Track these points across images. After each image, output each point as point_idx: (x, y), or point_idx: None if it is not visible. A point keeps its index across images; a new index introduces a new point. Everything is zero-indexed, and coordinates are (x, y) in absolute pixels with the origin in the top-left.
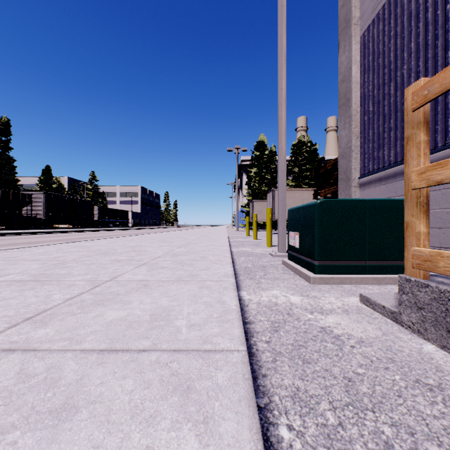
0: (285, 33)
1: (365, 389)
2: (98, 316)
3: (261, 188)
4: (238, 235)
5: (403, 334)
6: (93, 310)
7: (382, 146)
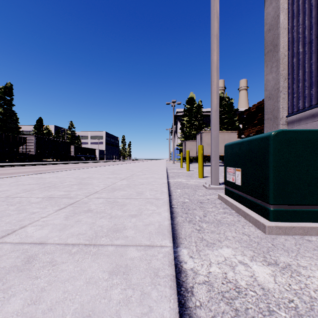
0: None
1: None
2: None
3: (191, 132)
4: (174, 167)
5: None
6: None
7: (316, 83)
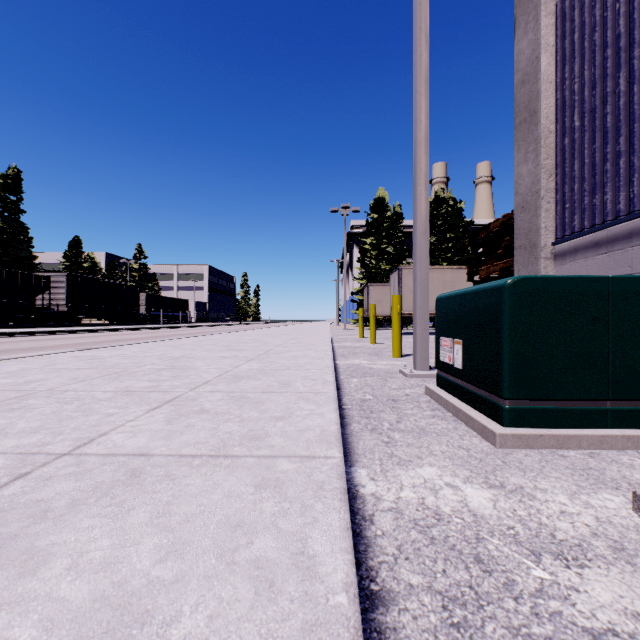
0: None
1: None
2: None
3: (380, 267)
4: (346, 336)
5: None
6: None
7: (602, 186)
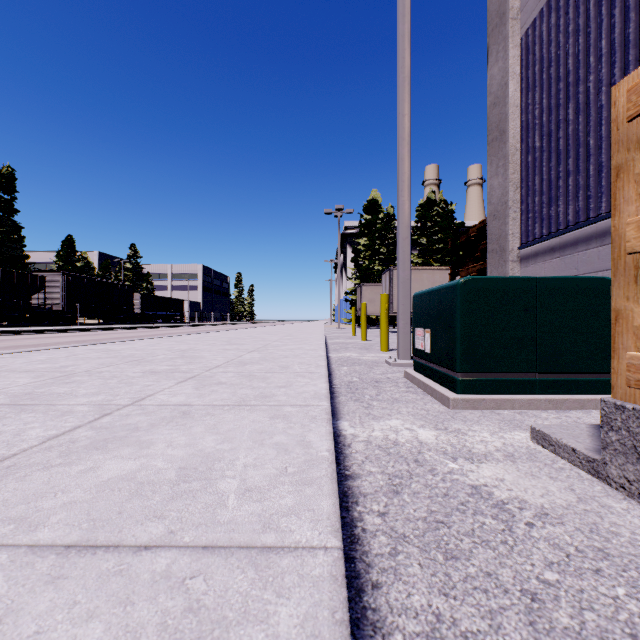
0: (408, 32)
1: (566, 620)
2: (87, 470)
3: (373, 267)
4: (339, 334)
5: (614, 500)
6: (84, 459)
7: (556, 200)
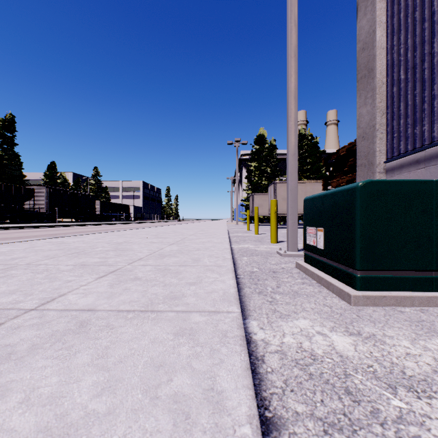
0: None
1: None
2: None
3: (261, 182)
4: (238, 229)
5: None
6: None
7: (421, 120)
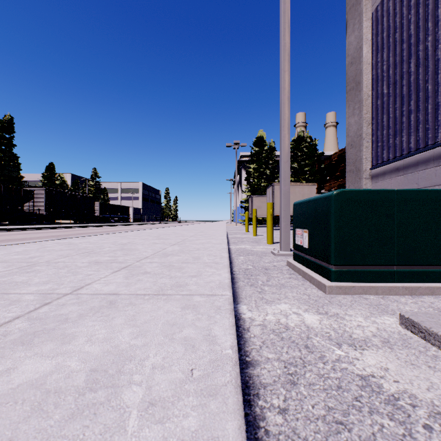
0: (288, 10)
1: None
2: (3, 372)
3: (260, 184)
4: (237, 230)
5: None
6: (6, 357)
7: (400, 132)
